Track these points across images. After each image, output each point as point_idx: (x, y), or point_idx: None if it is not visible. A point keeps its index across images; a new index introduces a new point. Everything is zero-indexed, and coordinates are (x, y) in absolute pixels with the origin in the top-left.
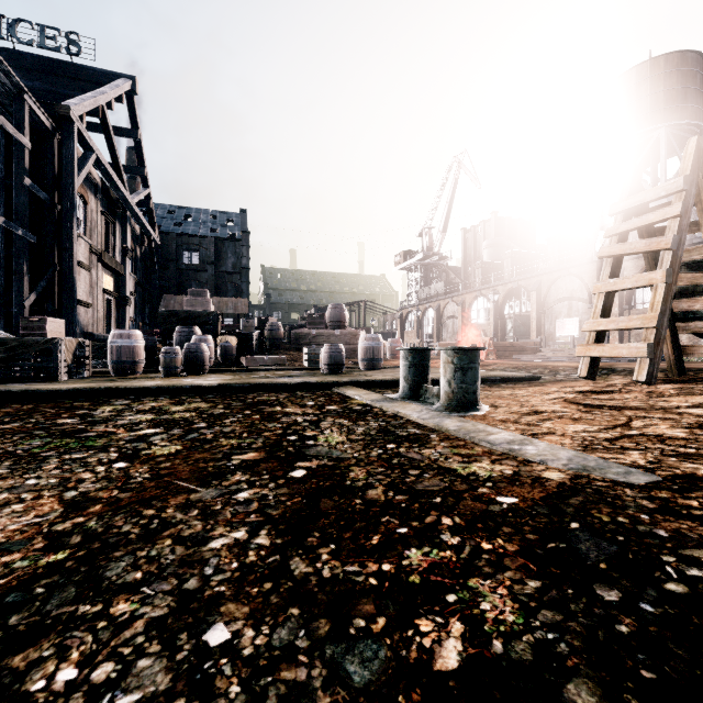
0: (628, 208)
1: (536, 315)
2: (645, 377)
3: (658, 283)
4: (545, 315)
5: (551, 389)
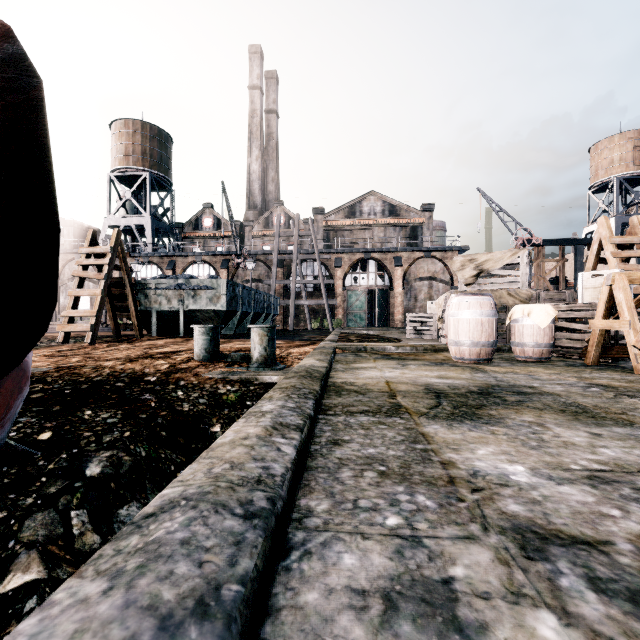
0: (88, 252)
1: None
2: (90, 340)
3: (98, 296)
4: (60, 290)
5: (42, 351)
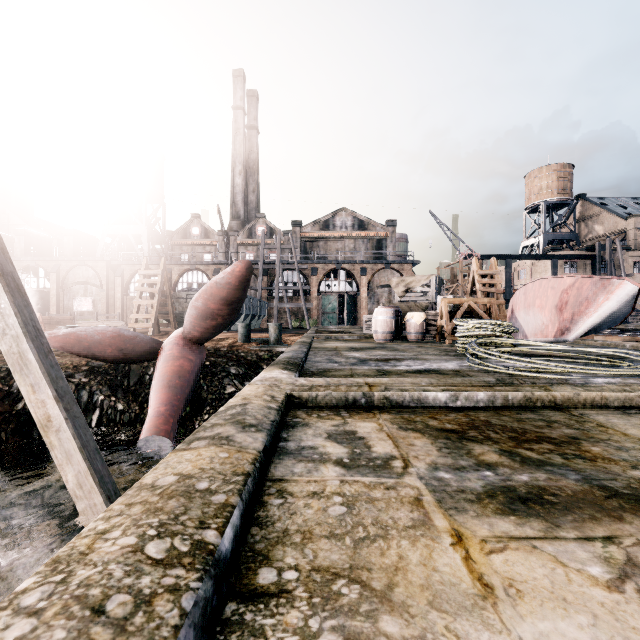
0: (145, 274)
1: (56, 293)
2: (152, 334)
3: (155, 304)
4: (64, 293)
5: None
